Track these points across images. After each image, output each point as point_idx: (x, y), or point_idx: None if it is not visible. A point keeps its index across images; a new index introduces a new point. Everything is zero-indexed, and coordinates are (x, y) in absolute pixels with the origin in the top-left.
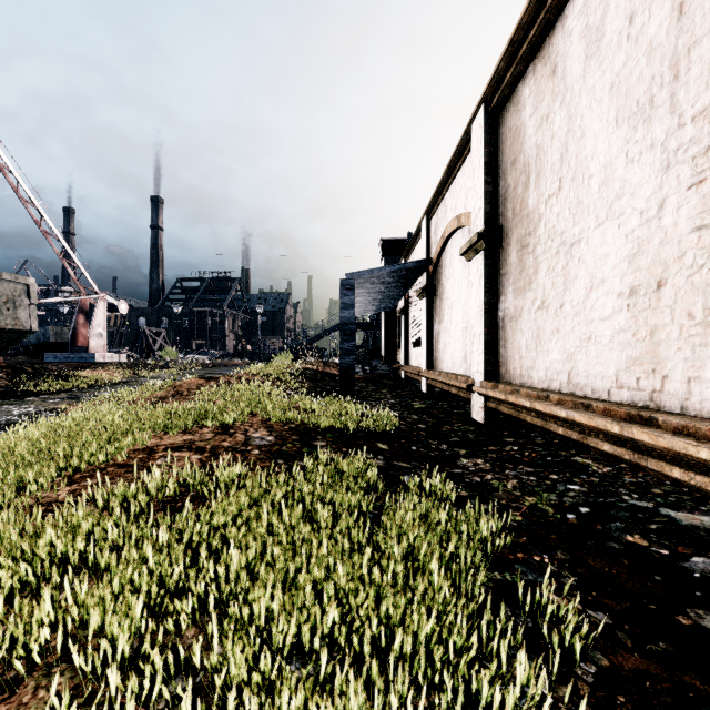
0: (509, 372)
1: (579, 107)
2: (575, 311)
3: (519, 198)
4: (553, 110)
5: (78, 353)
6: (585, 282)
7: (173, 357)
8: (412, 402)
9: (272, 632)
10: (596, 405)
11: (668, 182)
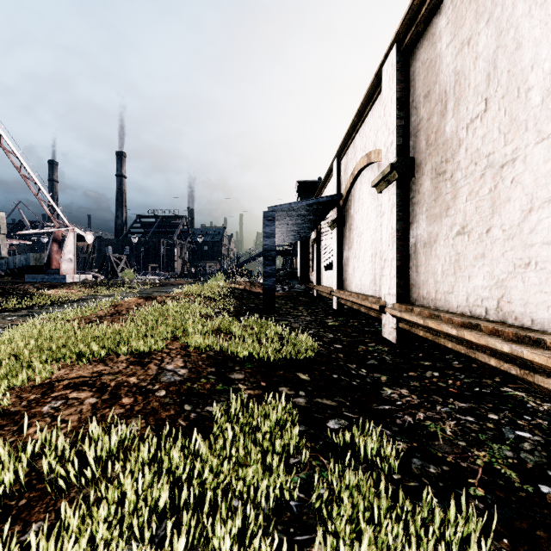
0: (422, 295)
1: (513, 17)
2: (506, 235)
3: (434, 127)
4: (476, 31)
5: (51, 274)
6: (521, 203)
7: (131, 278)
8: (325, 319)
9: None
10: None
11: None
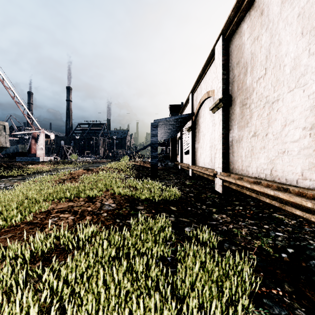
0: (235, 168)
1: (277, 29)
2: (275, 137)
3: (241, 80)
4: (261, 33)
5: (31, 157)
6: (281, 122)
7: (75, 159)
8: (185, 181)
9: None
10: (292, 189)
11: None
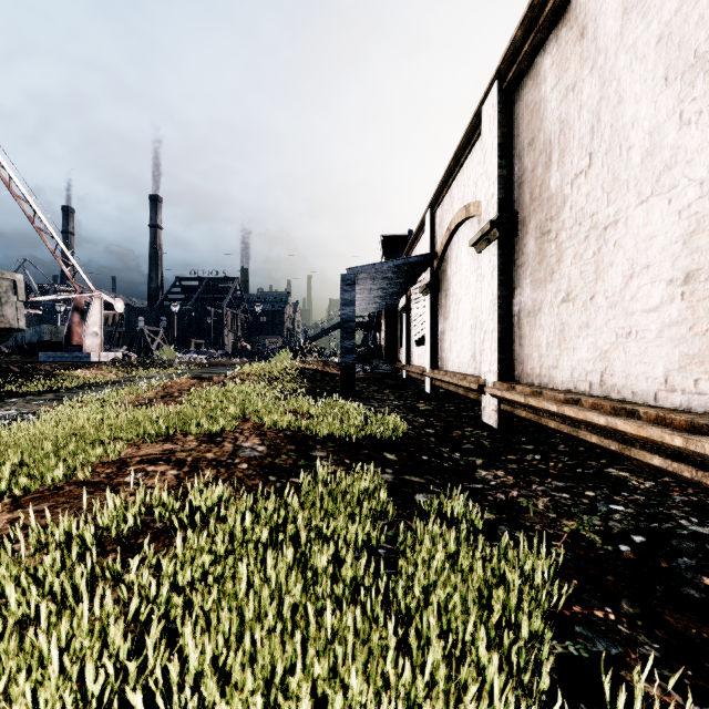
0: (526, 372)
1: (615, 69)
2: (609, 302)
3: (539, 180)
4: (580, 78)
5: (72, 352)
6: (623, 269)
7: (171, 357)
8: (416, 403)
9: None
10: (644, 411)
11: None
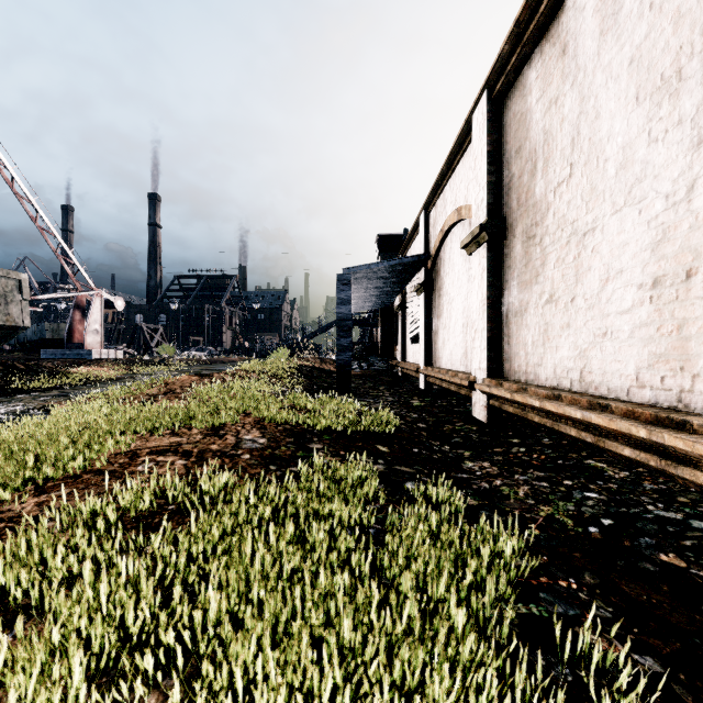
0: (514, 369)
1: (593, 86)
2: (588, 304)
3: (525, 187)
4: (562, 92)
5: (74, 349)
6: (599, 273)
7: (170, 354)
8: (410, 399)
9: (254, 700)
10: (616, 406)
11: (700, 161)
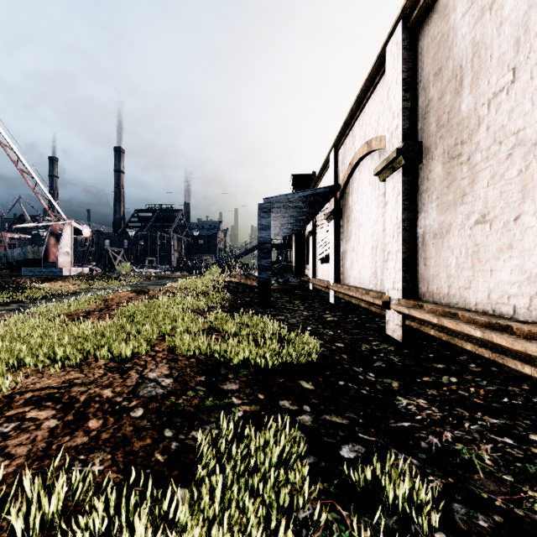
0: (432, 290)
1: None
2: None
3: (447, 107)
4: None
5: (48, 268)
6: None
7: (128, 271)
8: (323, 314)
9: None
10: None
11: None
